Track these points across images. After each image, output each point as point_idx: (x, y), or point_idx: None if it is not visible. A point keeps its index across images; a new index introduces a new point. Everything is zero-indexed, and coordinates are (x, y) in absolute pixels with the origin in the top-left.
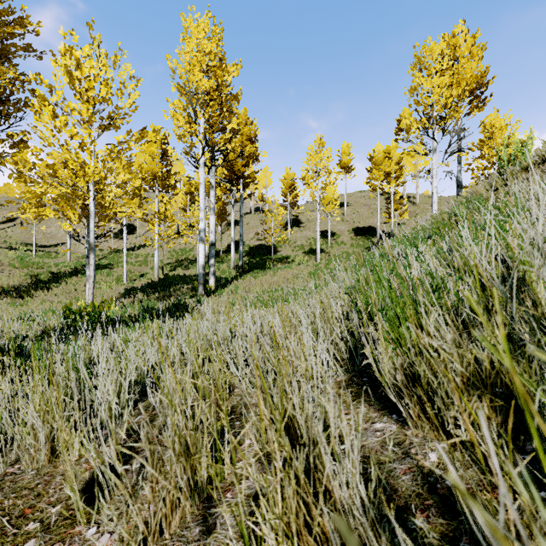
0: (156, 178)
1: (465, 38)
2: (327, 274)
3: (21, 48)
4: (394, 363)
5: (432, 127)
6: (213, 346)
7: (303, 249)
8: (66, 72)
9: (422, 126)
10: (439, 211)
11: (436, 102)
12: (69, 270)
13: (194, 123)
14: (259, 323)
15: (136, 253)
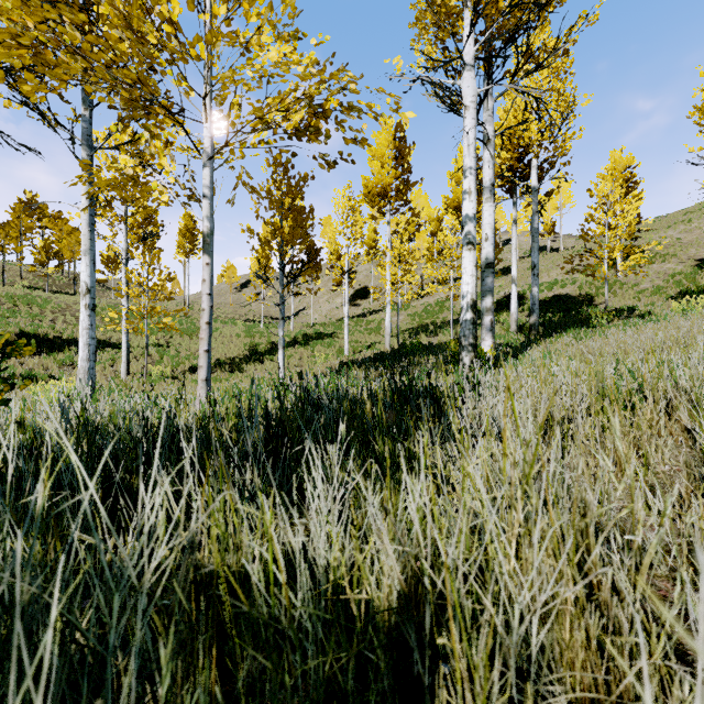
0: (387, 195)
1: None
2: None
3: None
4: None
5: None
6: None
7: (662, 294)
8: None
9: None
10: None
11: None
12: (289, 341)
13: None
14: None
15: (368, 320)
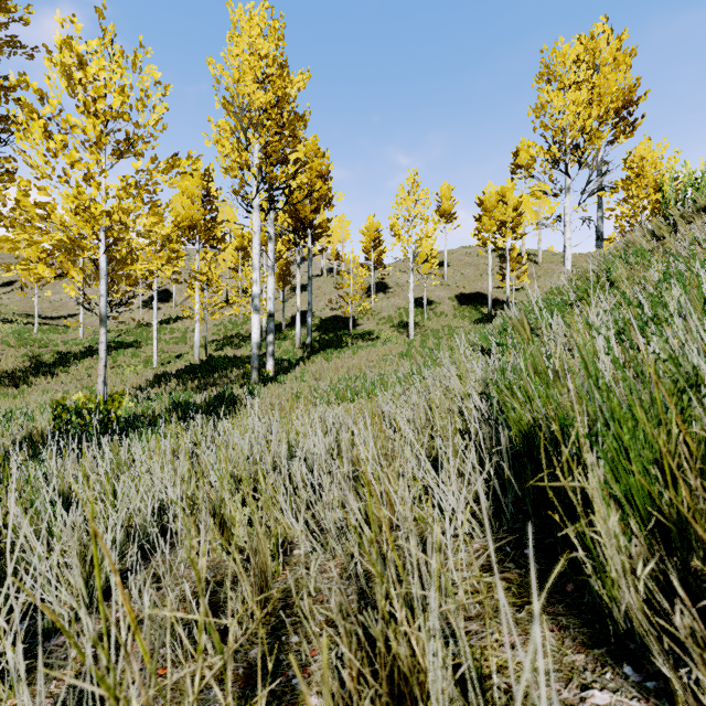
0: (197, 228)
1: (608, 41)
2: (424, 355)
3: (4, 42)
4: (620, 549)
5: (563, 159)
6: (260, 474)
7: (391, 322)
8: (63, 72)
9: (552, 157)
10: (581, 268)
11: (570, 125)
12: (82, 350)
13: (246, 151)
14: (334, 432)
15: (172, 327)
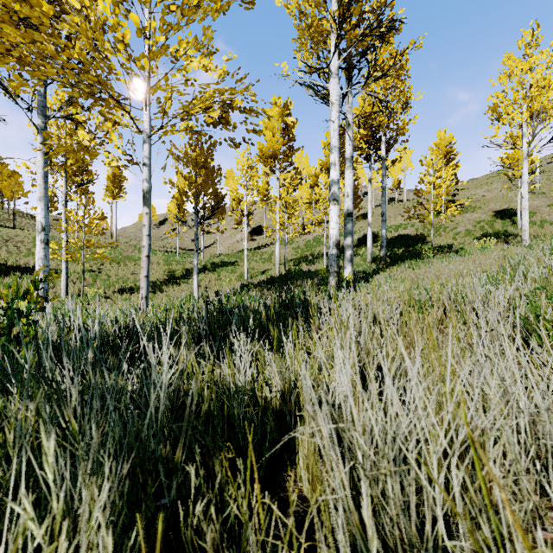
0: (277, 157)
1: None
2: None
3: None
4: None
5: None
6: None
7: (471, 235)
8: None
9: None
10: None
11: None
12: (200, 268)
13: None
14: None
15: (262, 252)
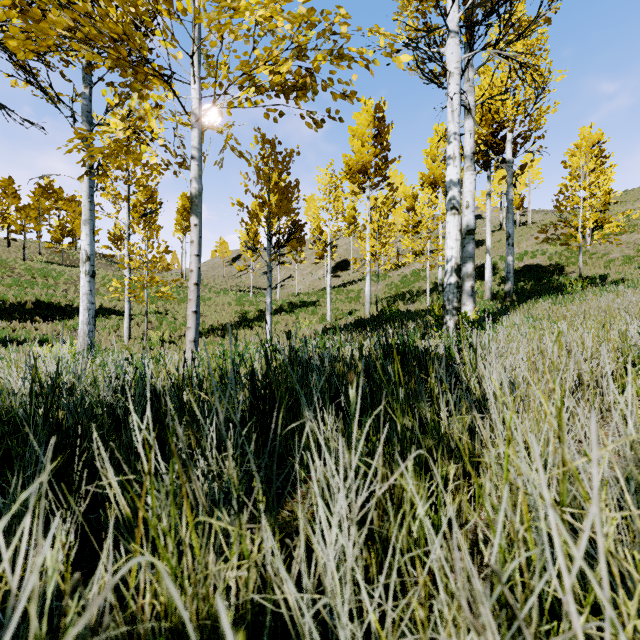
0: (367, 172)
1: None
2: None
3: None
4: None
5: None
6: None
7: (633, 263)
8: None
9: None
10: None
11: None
12: (275, 308)
13: None
14: None
15: (348, 289)
